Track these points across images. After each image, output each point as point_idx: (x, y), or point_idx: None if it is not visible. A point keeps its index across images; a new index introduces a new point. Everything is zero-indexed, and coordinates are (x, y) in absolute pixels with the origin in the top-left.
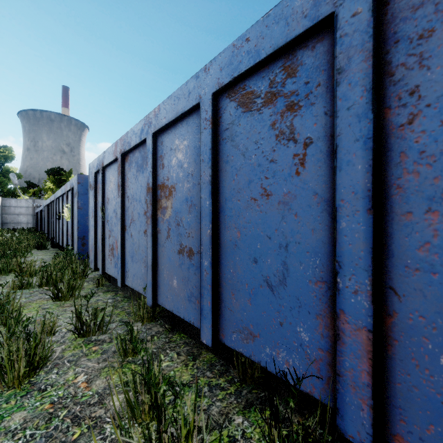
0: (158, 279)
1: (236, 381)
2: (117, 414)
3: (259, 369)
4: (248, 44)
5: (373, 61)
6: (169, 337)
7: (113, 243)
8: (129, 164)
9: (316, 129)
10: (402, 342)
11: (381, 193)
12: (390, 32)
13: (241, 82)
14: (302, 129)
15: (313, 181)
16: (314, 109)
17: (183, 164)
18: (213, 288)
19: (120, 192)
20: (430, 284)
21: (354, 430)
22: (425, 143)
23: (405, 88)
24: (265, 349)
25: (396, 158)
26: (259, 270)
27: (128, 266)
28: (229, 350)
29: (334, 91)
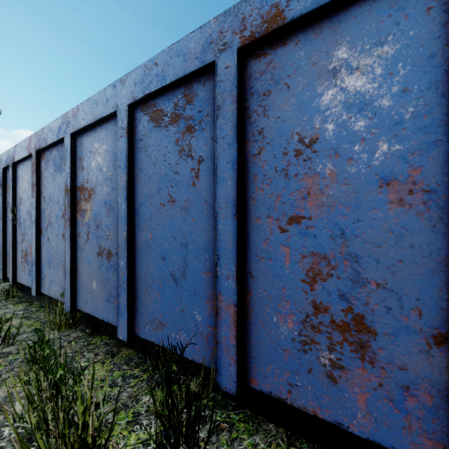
0: (77, 284)
1: (150, 369)
2: (15, 411)
3: (171, 354)
4: (156, 68)
5: (237, 106)
6: (89, 340)
7: (27, 249)
8: (45, 162)
9: (206, 149)
10: (255, 310)
11: (244, 203)
12: (249, 86)
13: (152, 99)
14: (197, 148)
15: (204, 192)
16: (205, 134)
17: (102, 168)
18: (129, 286)
19: (35, 192)
20: (269, 268)
21: (226, 382)
22: (266, 169)
23: (256, 128)
24: (171, 334)
25: (252, 178)
26: (167, 266)
27: (44, 273)
28: (146, 343)
29: (215, 123)
